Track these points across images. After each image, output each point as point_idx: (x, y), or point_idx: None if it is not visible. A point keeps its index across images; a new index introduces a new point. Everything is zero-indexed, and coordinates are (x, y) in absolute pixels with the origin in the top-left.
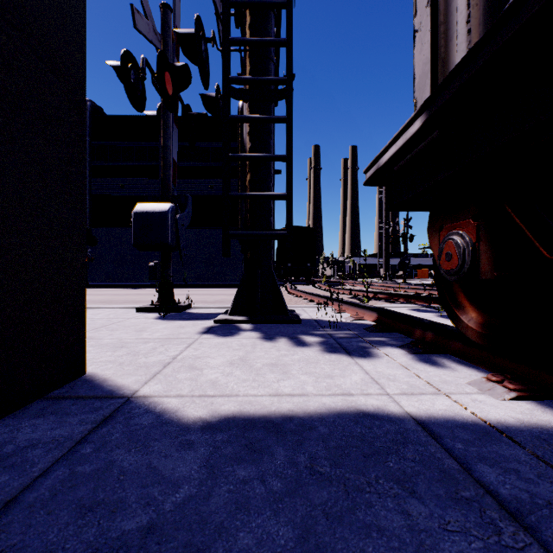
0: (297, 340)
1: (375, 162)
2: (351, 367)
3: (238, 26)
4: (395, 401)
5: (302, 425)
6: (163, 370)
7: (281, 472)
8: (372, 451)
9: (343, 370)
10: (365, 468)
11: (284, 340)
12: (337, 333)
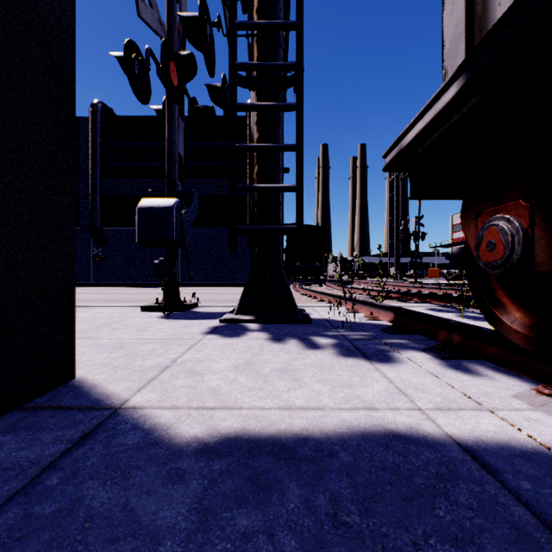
0: (308, 342)
1: (396, 143)
2: (371, 374)
3: (245, 11)
4: (430, 418)
5: (320, 450)
6: (160, 375)
7: (295, 521)
8: (413, 491)
9: (362, 377)
10: (407, 519)
11: (294, 342)
12: (351, 334)
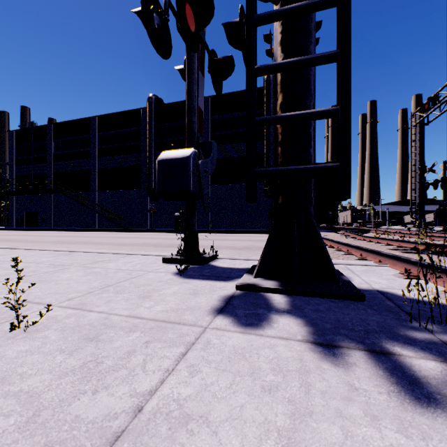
0: (394, 366)
1: None
2: None
3: None
4: None
5: None
6: None
7: None
8: None
9: None
10: None
11: (363, 361)
12: None
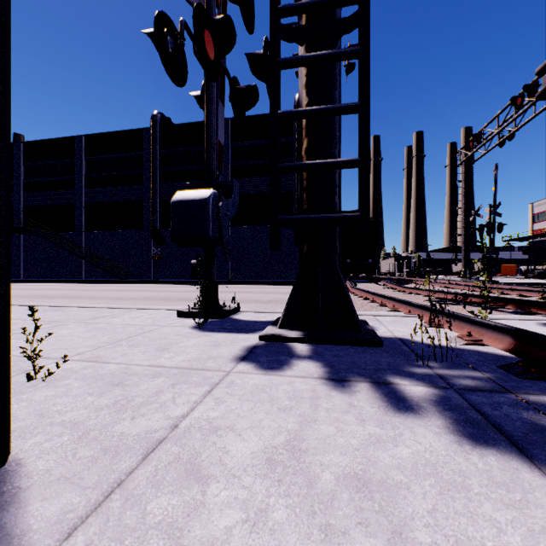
0: (389, 391)
1: None
2: None
3: None
4: None
5: None
6: (136, 471)
7: None
8: None
9: None
10: None
11: (366, 389)
12: (454, 374)
